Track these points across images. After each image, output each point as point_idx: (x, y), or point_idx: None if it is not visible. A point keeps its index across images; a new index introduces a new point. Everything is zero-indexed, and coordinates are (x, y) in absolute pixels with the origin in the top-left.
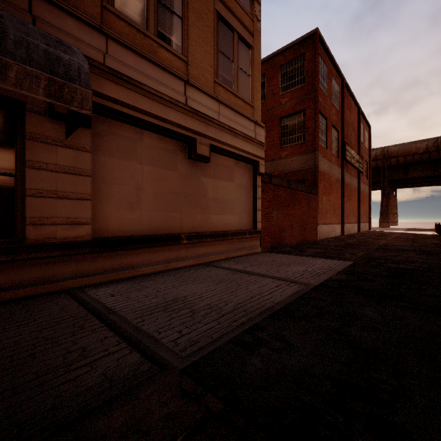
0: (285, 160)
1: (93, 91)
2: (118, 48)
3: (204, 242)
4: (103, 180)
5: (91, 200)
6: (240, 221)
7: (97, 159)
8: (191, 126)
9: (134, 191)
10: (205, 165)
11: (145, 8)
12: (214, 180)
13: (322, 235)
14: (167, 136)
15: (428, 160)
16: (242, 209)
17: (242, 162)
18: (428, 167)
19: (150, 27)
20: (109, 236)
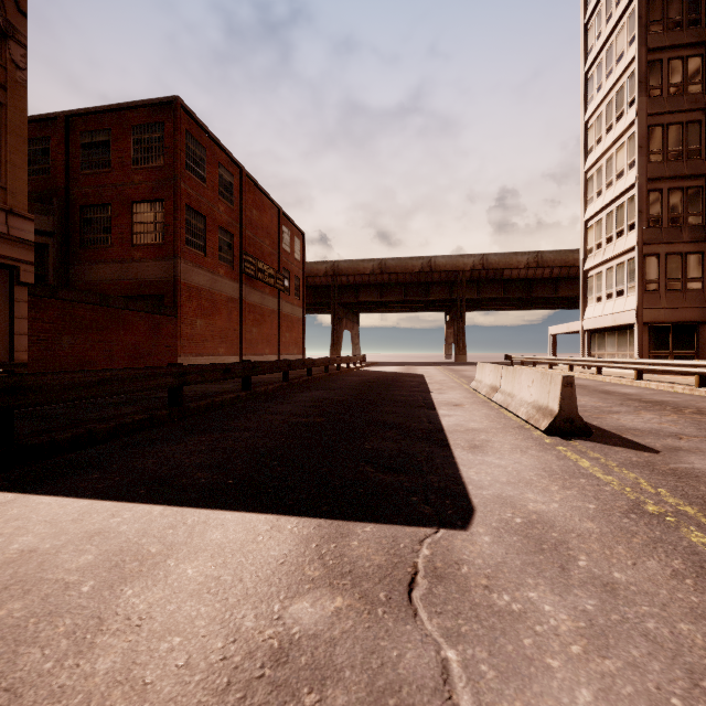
0: (139, 264)
1: None
2: None
3: None
4: None
5: None
6: None
7: None
8: None
9: None
10: None
11: None
12: None
13: None
14: None
15: (376, 284)
16: None
17: None
18: (376, 291)
19: None
20: None
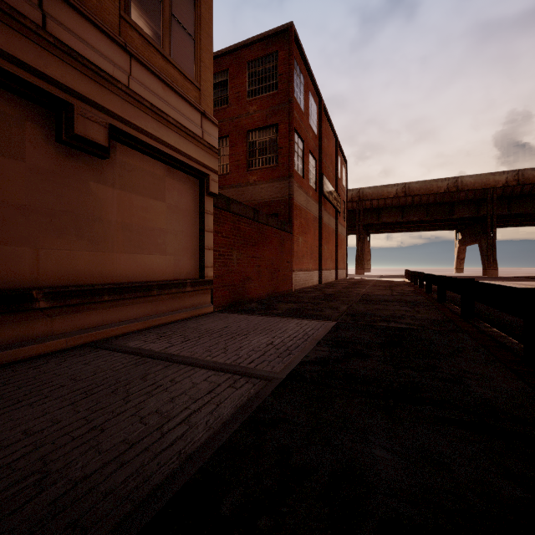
0: (254, 187)
1: None
2: None
3: (95, 302)
4: None
5: None
6: (177, 265)
7: None
8: (60, 76)
9: None
10: (102, 162)
11: None
12: (123, 193)
13: (298, 284)
14: None
15: (398, 206)
16: (181, 247)
17: (181, 173)
18: (397, 212)
19: None
20: None
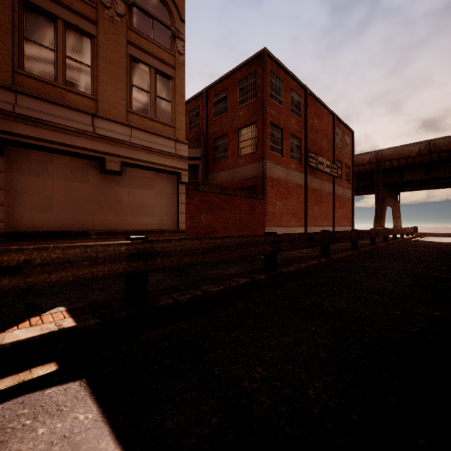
0: (242, 167)
1: (4, 132)
2: (26, 99)
3: (115, 238)
4: (17, 191)
5: (7, 205)
6: (161, 222)
7: (12, 177)
8: (100, 148)
9: (46, 199)
10: (120, 177)
11: (54, 66)
12: (130, 189)
13: None
14: (78, 157)
15: (422, 163)
16: (164, 212)
17: (164, 174)
18: (422, 170)
19: (58, 79)
20: (23, 230)
